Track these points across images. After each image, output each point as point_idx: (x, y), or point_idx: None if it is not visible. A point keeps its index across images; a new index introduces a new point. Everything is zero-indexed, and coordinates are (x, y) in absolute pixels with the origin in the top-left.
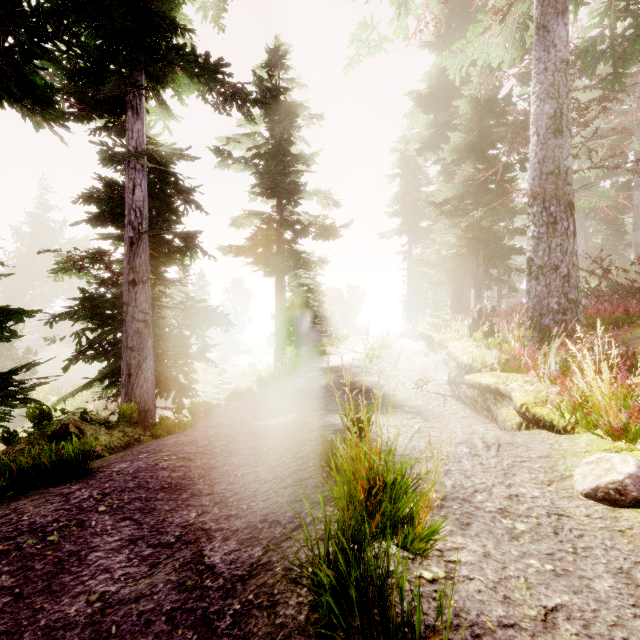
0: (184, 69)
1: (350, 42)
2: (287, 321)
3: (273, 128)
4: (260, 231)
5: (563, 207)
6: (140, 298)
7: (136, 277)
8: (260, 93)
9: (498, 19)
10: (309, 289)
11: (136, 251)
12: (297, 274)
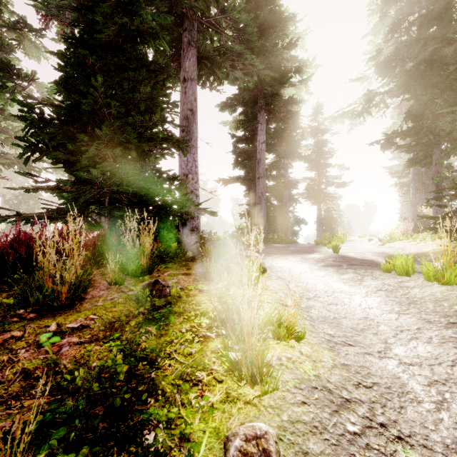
0: (298, 157)
1: (348, 125)
2: (322, 224)
3: (316, 142)
4: (309, 185)
5: (420, 184)
6: (287, 216)
7: (286, 211)
8: (310, 129)
9: (401, 122)
10: (333, 209)
11: (286, 205)
12: (327, 203)
